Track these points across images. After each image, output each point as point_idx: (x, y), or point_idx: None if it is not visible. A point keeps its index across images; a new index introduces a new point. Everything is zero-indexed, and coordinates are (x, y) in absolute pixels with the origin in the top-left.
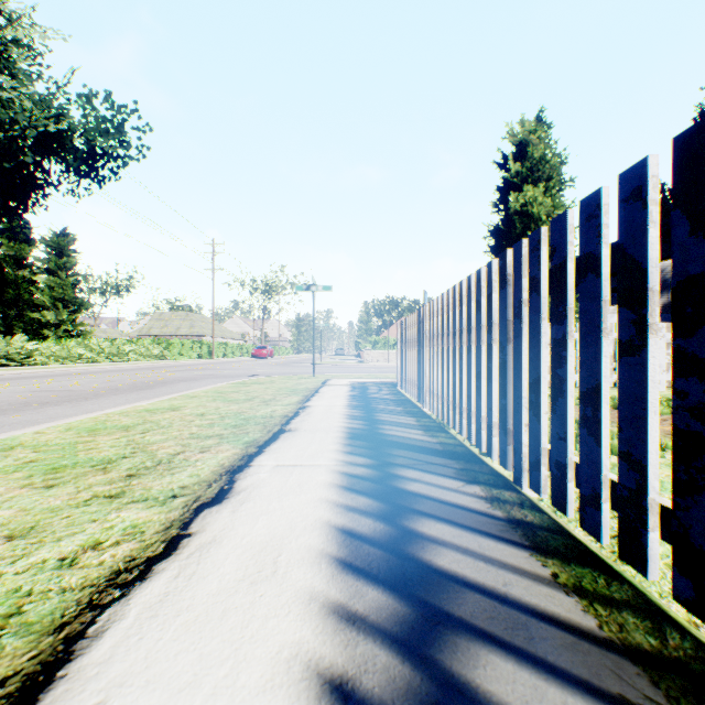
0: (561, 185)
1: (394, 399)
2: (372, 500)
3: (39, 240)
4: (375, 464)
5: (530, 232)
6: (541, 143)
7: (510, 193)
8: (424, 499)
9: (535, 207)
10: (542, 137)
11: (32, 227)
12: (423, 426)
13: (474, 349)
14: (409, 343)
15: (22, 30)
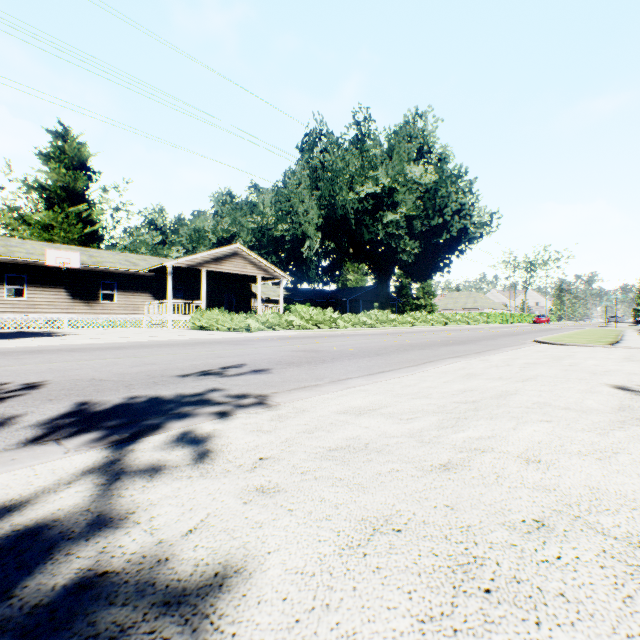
0: None
1: None
2: None
3: None
4: None
5: None
6: None
7: None
8: None
9: None
10: None
11: None
12: None
13: None
14: None
15: None
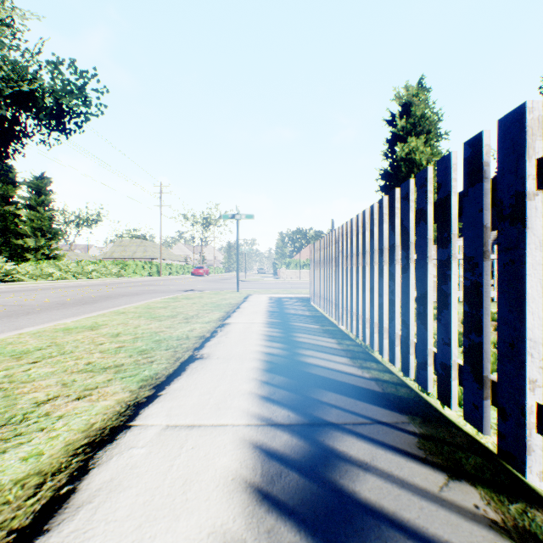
0: (438, 137)
1: (310, 315)
2: (306, 541)
3: (22, 182)
4: (300, 423)
5: (413, 175)
6: (422, 104)
7: (397, 143)
8: (399, 536)
9: (418, 155)
10: (422, 99)
11: (17, 172)
12: (347, 352)
13: (412, 268)
14: (322, 262)
15: (5, 11)
